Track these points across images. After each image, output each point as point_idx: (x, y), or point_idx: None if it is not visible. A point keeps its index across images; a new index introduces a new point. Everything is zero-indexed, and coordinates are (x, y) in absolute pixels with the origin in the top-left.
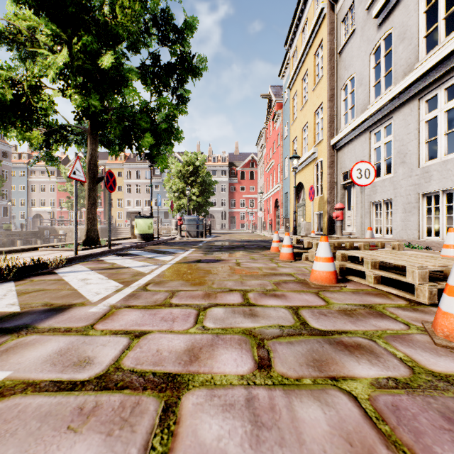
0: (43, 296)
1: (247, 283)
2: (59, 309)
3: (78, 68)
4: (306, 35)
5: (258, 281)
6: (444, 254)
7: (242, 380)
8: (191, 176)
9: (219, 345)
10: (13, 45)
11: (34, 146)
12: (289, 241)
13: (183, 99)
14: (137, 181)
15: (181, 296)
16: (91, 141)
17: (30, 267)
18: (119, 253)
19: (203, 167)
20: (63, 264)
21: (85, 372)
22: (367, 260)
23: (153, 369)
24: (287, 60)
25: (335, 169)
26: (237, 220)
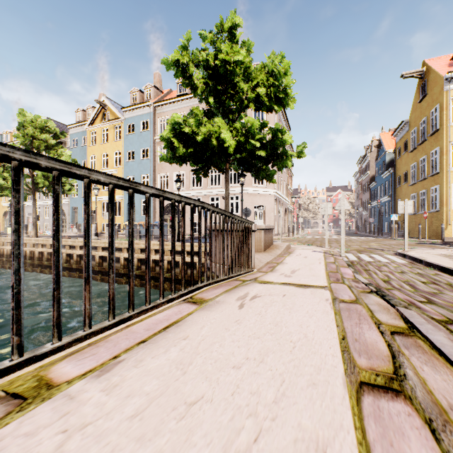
0: None
1: None
2: None
3: None
4: None
5: None
6: (41, 232)
7: None
8: None
9: None
10: None
11: None
12: None
13: None
14: None
15: None
16: None
17: None
18: None
19: None
20: None
21: None
22: (30, 232)
23: None
24: None
25: (25, 211)
26: None
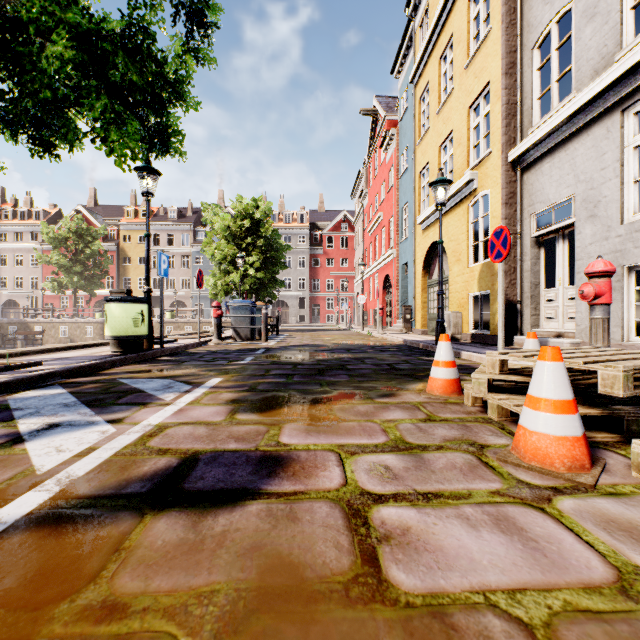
0: None
1: None
2: None
3: None
4: None
5: None
6: None
7: None
8: (246, 237)
9: None
10: None
11: None
12: (567, 385)
13: (202, 20)
14: (169, 249)
15: None
16: None
17: None
18: None
19: (268, 221)
20: None
21: None
22: None
23: None
24: (408, 41)
25: (518, 207)
26: (323, 311)
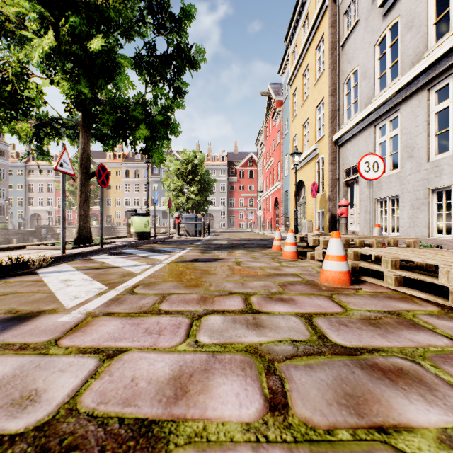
0: (11, 301)
1: (248, 285)
2: (24, 318)
3: (65, 52)
4: (307, 29)
5: (261, 282)
6: None
7: (249, 433)
8: (189, 175)
9: (216, 369)
10: (1, 33)
11: (23, 139)
12: (293, 239)
13: (180, 92)
14: (135, 180)
15: (172, 300)
16: (83, 134)
17: (8, 266)
18: (112, 252)
19: (202, 165)
20: (48, 264)
21: (22, 418)
22: (386, 259)
23: (121, 411)
24: (287, 56)
25: (337, 165)
26: (237, 220)
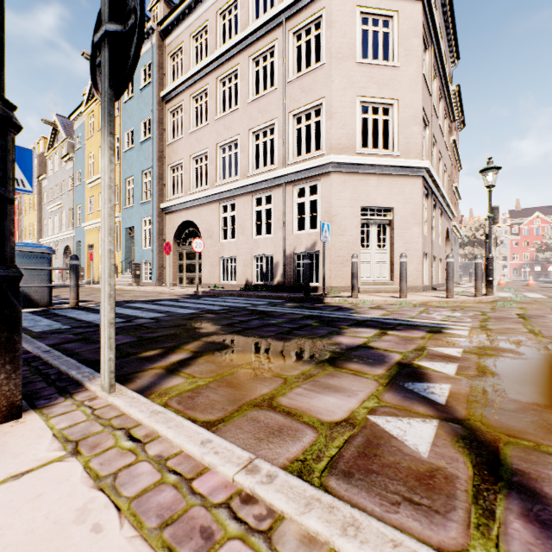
0: None
1: None
2: None
3: None
4: None
5: None
6: None
7: None
8: None
9: None
10: None
11: None
12: None
13: None
14: None
15: None
16: None
17: None
18: None
19: None
20: None
21: None
22: None
23: None
24: None
25: None
26: None
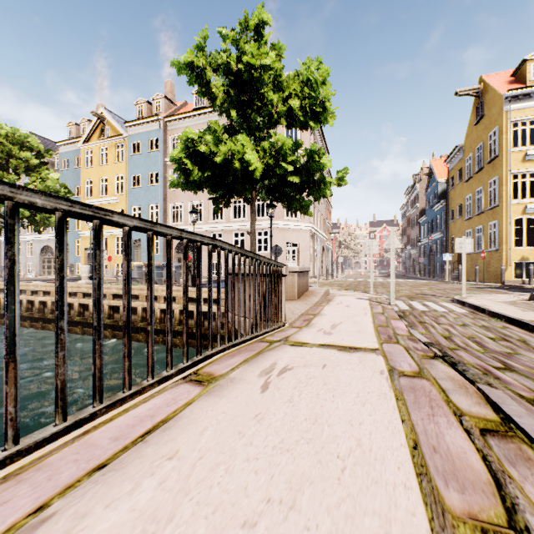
0: None
1: None
2: None
3: None
4: None
5: None
6: (22, 275)
7: None
8: None
9: None
10: None
11: None
12: None
13: None
14: None
15: None
16: None
17: None
18: None
19: None
20: None
21: None
22: None
23: None
24: None
25: (2, 249)
26: None
